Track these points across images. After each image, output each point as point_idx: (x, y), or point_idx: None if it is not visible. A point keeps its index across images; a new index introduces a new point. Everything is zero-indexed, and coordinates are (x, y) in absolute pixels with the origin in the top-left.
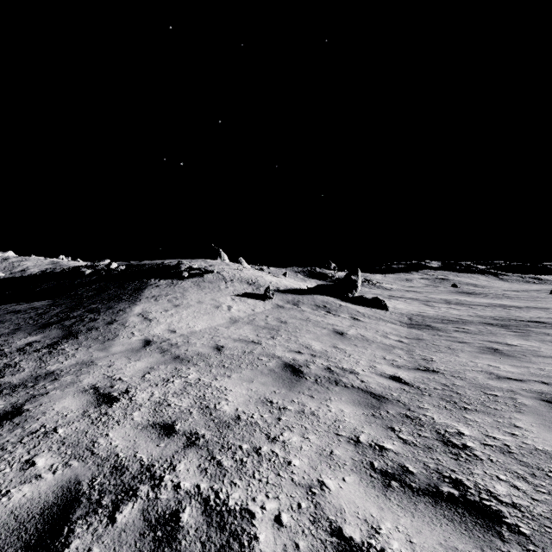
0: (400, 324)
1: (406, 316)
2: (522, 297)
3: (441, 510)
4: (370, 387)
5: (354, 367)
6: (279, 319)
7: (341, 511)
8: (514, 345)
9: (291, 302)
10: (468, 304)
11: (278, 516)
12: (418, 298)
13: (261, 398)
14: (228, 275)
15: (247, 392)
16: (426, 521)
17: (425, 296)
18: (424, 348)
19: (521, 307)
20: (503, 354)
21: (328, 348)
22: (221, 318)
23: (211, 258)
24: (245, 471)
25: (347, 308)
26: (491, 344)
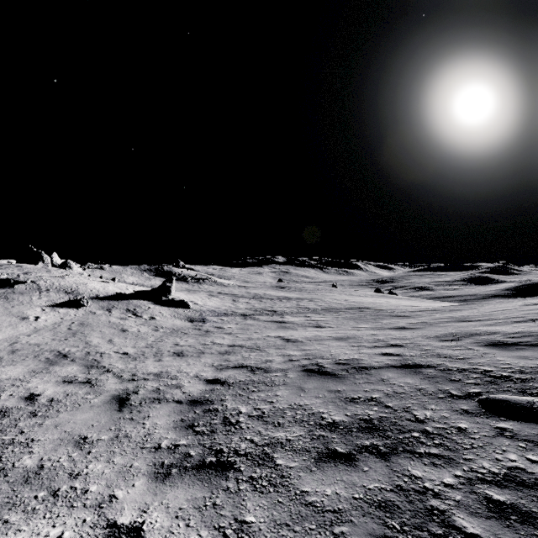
0: (185, 319)
1: (202, 312)
2: (309, 289)
3: (75, 384)
4: (102, 358)
5: (107, 351)
6: (83, 324)
7: (37, 390)
8: (223, 328)
9: (106, 308)
10: (264, 298)
11: (12, 394)
12: (238, 294)
13: (30, 370)
14: (46, 284)
15: (23, 370)
16: (66, 387)
17: (247, 291)
18: (172, 335)
19: (292, 299)
20: (206, 334)
21: (103, 341)
22: (25, 328)
23: (30, 261)
24: (4, 389)
25: (153, 310)
26: (212, 329)
